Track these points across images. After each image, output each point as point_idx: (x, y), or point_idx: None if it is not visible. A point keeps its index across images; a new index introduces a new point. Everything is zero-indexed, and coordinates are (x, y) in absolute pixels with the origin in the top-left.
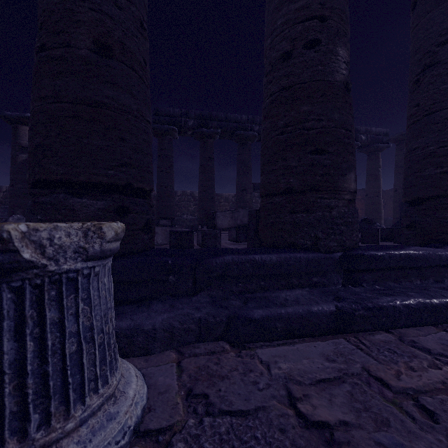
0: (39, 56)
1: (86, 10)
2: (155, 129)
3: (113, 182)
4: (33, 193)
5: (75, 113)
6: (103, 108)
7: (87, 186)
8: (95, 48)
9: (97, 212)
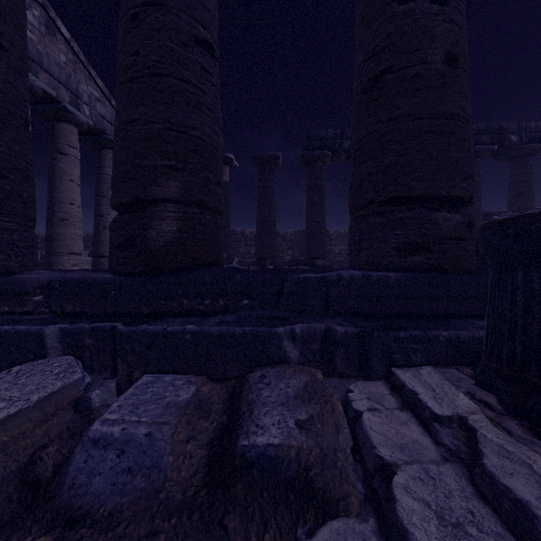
0: (385, 79)
1: (439, 23)
2: (306, 156)
3: (465, 195)
4: (383, 211)
5: (434, 128)
6: (456, 120)
7: (439, 201)
8: (444, 60)
9: (457, 226)
